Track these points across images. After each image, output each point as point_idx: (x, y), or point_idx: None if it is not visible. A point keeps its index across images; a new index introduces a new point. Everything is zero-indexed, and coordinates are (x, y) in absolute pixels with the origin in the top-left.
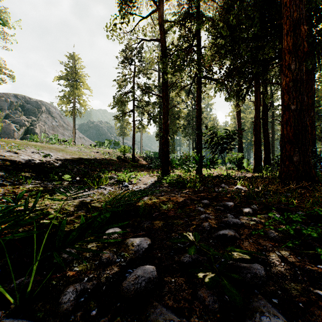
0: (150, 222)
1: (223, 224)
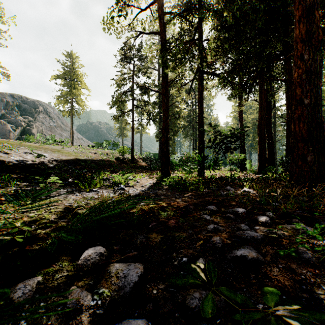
0: (145, 236)
1: (237, 239)
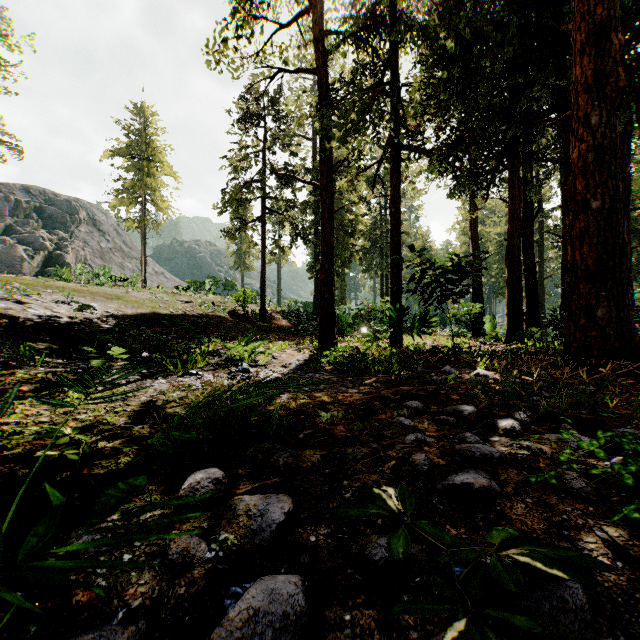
0: (293, 453)
1: (458, 458)
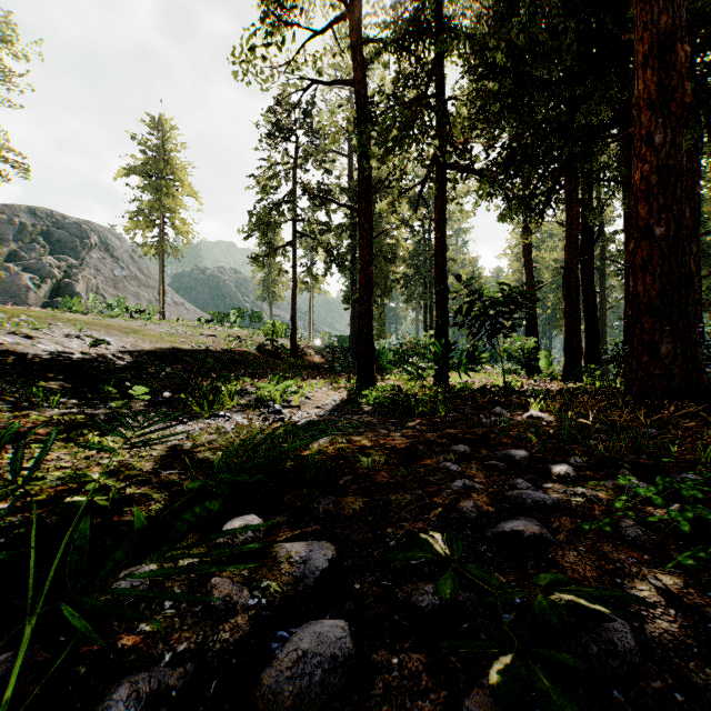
0: (333, 500)
1: (508, 505)
